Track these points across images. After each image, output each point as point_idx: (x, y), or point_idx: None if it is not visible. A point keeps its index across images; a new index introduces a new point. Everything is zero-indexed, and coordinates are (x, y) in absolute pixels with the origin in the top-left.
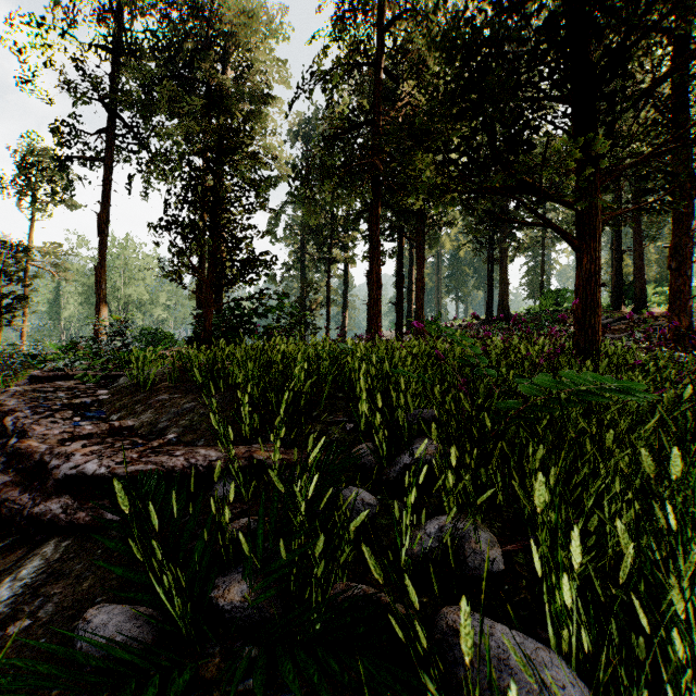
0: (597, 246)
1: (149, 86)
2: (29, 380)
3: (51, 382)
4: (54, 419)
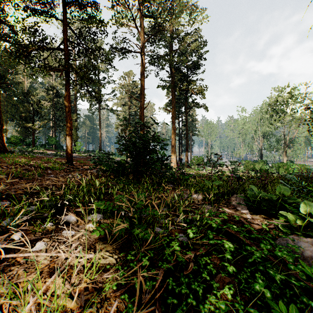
0: None
1: None
2: None
3: None
4: None
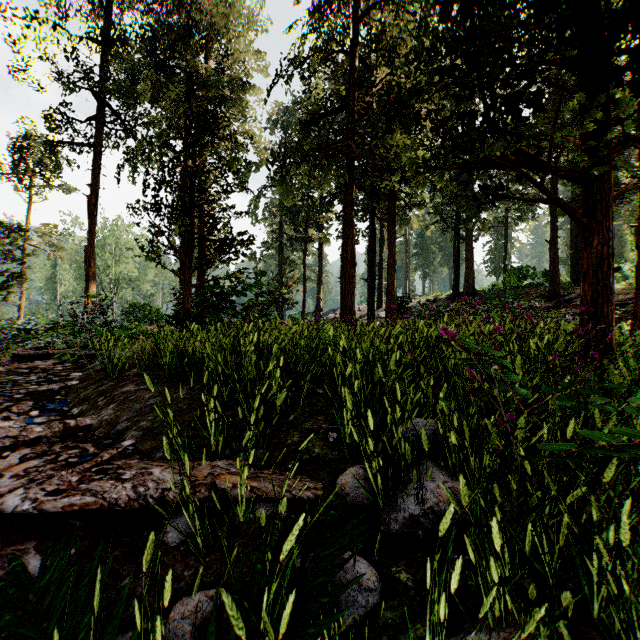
0: (609, 225)
1: (135, 75)
2: (12, 358)
3: (32, 360)
4: (10, 413)
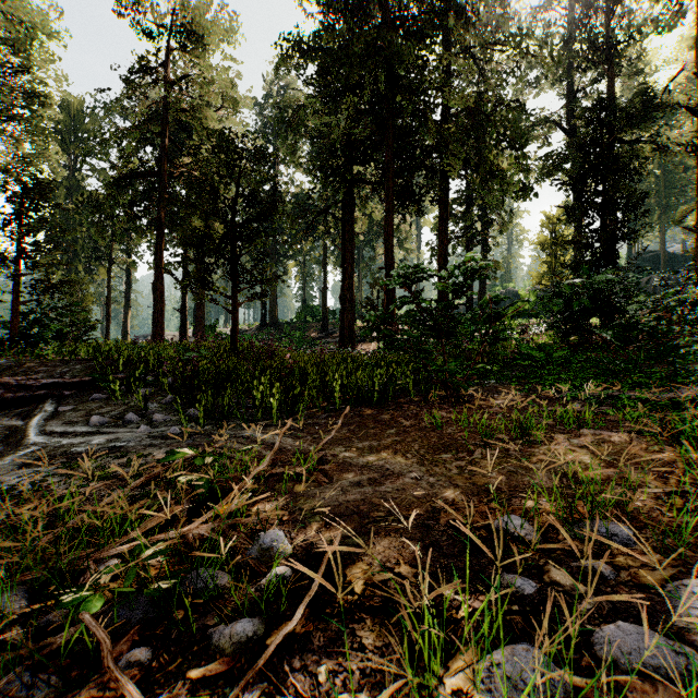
0: (237, 313)
1: None
2: None
3: None
4: None
